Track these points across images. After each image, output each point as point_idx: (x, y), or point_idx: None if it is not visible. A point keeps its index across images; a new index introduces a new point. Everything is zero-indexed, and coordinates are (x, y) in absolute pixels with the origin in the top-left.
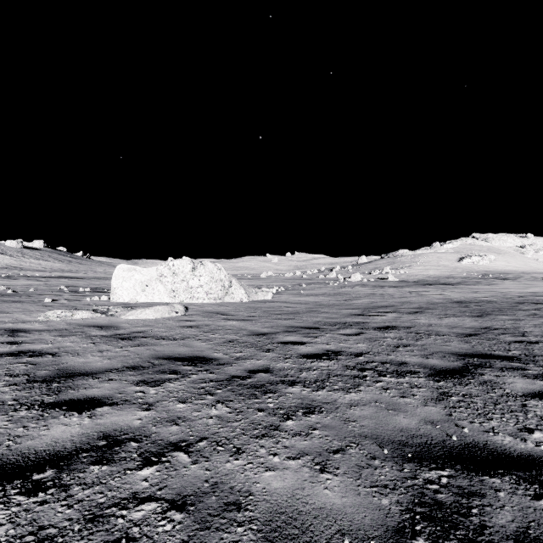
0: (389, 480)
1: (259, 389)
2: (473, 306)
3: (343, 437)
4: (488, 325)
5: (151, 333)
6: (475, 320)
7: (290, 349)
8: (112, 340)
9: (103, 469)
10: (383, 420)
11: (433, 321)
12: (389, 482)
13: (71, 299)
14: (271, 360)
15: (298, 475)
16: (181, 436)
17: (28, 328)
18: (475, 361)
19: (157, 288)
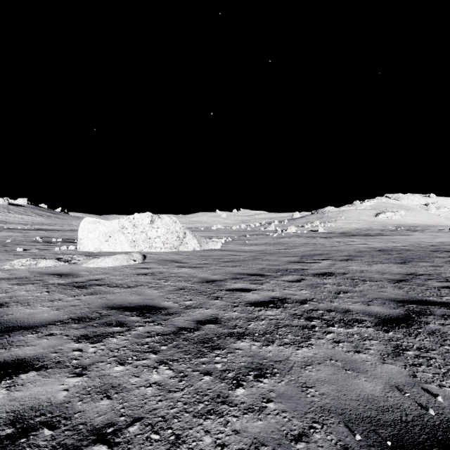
0: None
1: (206, 345)
2: (395, 254)
3: (303, 413)
4: (413, 271)
5: (107, 280)
6: (400, 266)
7: (238, 297)
8: (67, 288)
9: None
10: (344, 385)
11: (363, 268)
12: None
13: (42, 249)
14: (219, 308)
15: None
16: (110, 416)
17: None
18: (415, 307)
19: (119, 238)
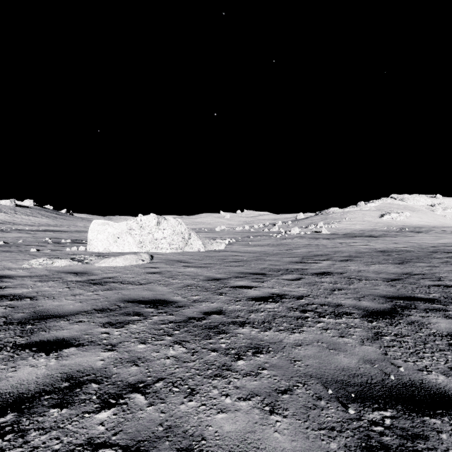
0: (335, 422)
1: (212, 330)
2: (394, 255)
3: (290, 377)
4: (408, 271)
5: (120, 278)
6: (397, 266)
7: (240, 293)
8: (85, 285)
9: (63, 412)
10: (326, 359)
11: (361, 268)
12: (336, 424)
13: (53, 249)
14: (223, 302)
15: (248, 417)
16: (140, 377)
17: (12, 275)
18: (401, 302)
19: (127, 239)
